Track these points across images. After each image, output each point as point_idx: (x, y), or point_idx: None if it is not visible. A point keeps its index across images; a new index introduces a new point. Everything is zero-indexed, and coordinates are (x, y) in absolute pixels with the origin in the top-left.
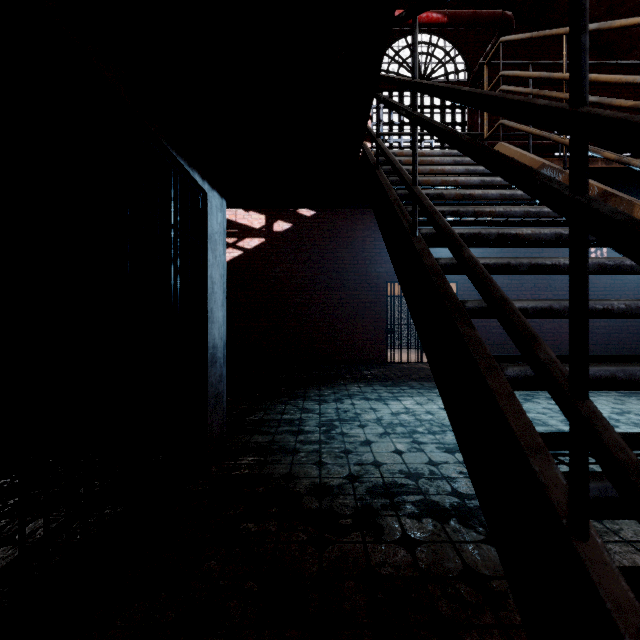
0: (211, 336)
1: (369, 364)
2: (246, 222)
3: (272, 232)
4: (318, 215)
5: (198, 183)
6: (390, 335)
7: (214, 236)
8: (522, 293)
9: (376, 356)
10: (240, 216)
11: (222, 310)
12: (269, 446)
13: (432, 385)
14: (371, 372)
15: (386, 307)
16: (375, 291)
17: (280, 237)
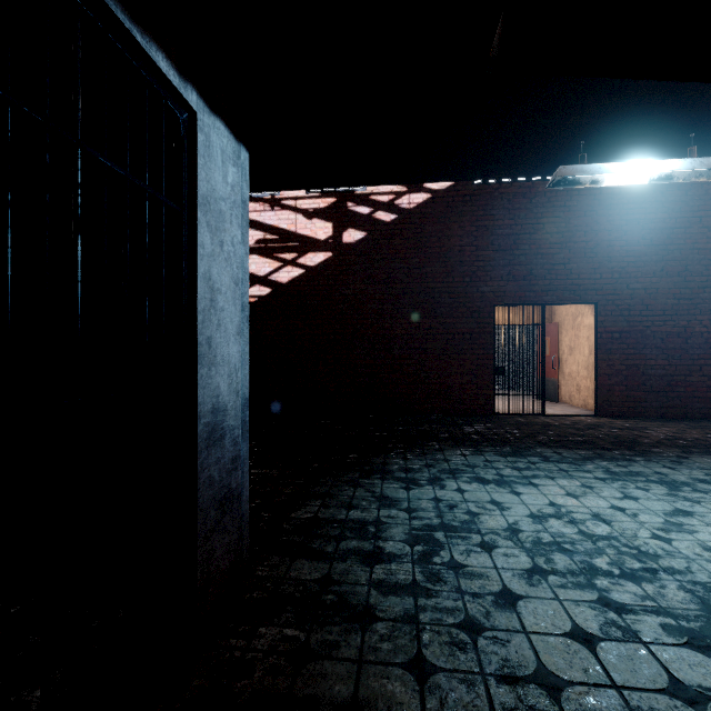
0: (208, 390)
1: (469, 416)
2: (308, 232)
3: (341, 244)
4: (400, 219)
5: (167, 78)
6: (498, 377)
7: (217, 203)
8: (696, 318)
9: (479, 405)
10: (301, 225)
11: (239, 342)
12: (319, 594)
13: (576, 455)
14: (475, 429)
15: (493, 339)
16: (477, 318)
17: (351, 250)
